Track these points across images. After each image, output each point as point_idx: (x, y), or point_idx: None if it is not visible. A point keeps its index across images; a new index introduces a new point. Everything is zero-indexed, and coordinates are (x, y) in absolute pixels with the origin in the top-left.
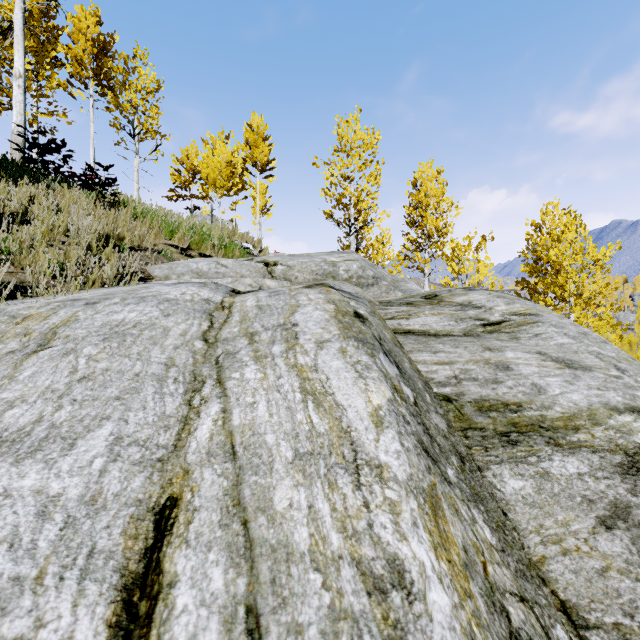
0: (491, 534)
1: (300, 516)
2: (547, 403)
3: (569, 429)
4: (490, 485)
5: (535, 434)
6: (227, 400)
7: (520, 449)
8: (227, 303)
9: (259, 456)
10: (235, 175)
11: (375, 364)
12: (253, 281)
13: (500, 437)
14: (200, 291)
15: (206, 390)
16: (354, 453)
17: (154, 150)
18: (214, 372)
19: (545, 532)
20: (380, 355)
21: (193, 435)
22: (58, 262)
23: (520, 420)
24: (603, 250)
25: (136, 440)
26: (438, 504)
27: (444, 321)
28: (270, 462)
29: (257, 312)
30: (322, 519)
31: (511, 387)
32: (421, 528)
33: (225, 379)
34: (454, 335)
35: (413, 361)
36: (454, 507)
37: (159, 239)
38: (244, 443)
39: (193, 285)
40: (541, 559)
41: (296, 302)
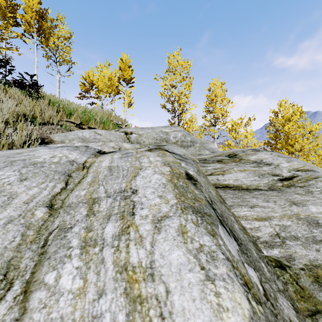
0: None
1: None
2: None
3: None
4: None
5: None
6: None
7: None
8: (88, 163)
9: None
10: (114, 86)
11: (219, 248)
12: (115, 144)
13: None
14: (70, 153)
15: (0, 310)
16: None
17: (68, 70)
18: (32, 264)
19: None
20: (219, 229)
21: None
22: None
23: None
24: (315, 126)
25: None
26: None
27: (250, 176)
28: None
29: (106, 173)
30: None
31: None
32: None
33: (34, 285)
34: (262, 189)
35: (236, 216)
36: None
37: (63, 118)
38: None
39: (67, 149)
40: None
41: (139, 164)
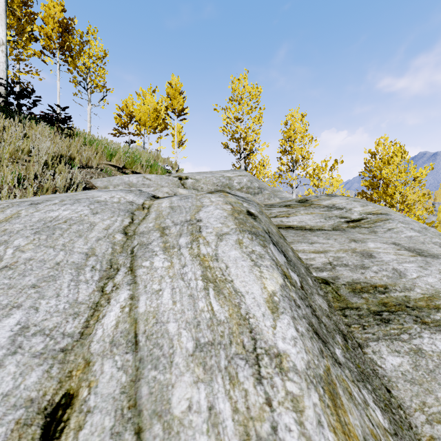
0: (382, 416)
1: (199, 421)
2: (408, 285)
3: (431, 308)
4: (371, 362)
5: (403, 313)
6: (136, 287)
7: (393, 327)
8: (147, 205)
9: (160, 347)
10: (160, 119)
11: (267, 253)
12: (169, 190)
13: (374, 316)
14: (126, 195)
15: (119, 277)
16: (253, 341)
17: (101, 99)
18: (128, 261)
19: (429, 410)
20: (270, 246)
21: (100, 322)
22: (19, 174)
23: (388, 300)
24: (421, 170)
25: (42, 329)
26: (335, 391)
27: (316, 219)
28: (170, 354)
29: (169, 211)
30: (223, 424)
31: (376, 272)
32: (326, 427)
33: (136, 267)
34: (325, 229)
35: (294, 250)
36: (348, 391)
37: (102, 160)
38: (147, 332)
39: (122, 191)
40: (430, 440)
41: (201, 203)
